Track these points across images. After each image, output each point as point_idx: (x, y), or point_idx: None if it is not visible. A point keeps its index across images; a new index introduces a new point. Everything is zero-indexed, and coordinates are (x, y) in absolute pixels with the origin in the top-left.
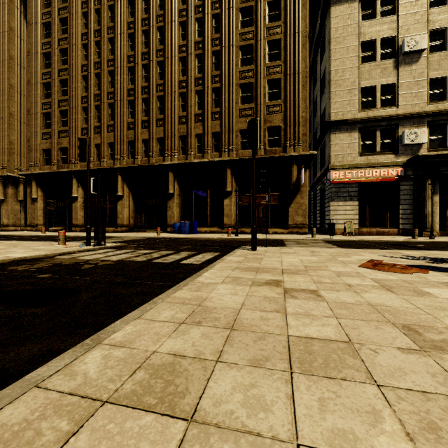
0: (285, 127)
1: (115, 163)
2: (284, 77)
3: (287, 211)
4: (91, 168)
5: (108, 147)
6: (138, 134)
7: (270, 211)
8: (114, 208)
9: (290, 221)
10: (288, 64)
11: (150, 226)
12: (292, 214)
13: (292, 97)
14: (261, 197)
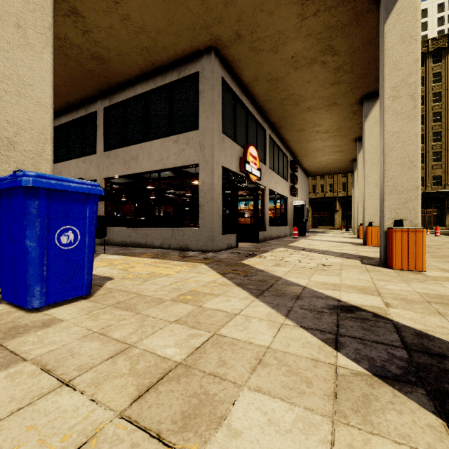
0: (444, 176)
1: (334, 194)
2: (443, 151)
3: (445, 218)
4: (320, 197)
5: (328, 186)
6: (349, 179)
7: (433, 218)
8: (330, 216)
9: (447, 223)
10: (446, 144)
11: (349, 226)
12: (448, 220)
13: (448, 161)
14: (427, 211)
